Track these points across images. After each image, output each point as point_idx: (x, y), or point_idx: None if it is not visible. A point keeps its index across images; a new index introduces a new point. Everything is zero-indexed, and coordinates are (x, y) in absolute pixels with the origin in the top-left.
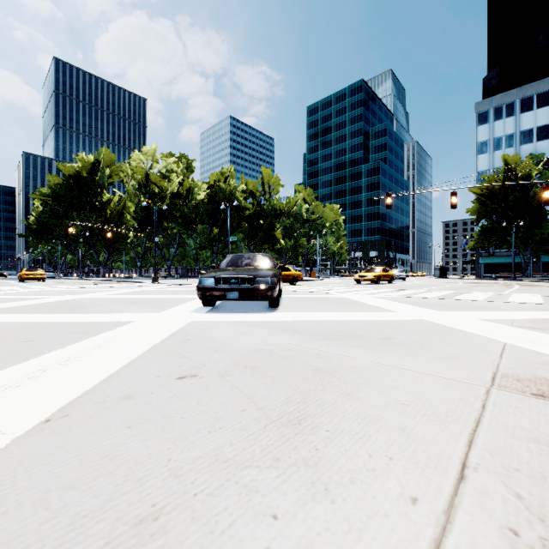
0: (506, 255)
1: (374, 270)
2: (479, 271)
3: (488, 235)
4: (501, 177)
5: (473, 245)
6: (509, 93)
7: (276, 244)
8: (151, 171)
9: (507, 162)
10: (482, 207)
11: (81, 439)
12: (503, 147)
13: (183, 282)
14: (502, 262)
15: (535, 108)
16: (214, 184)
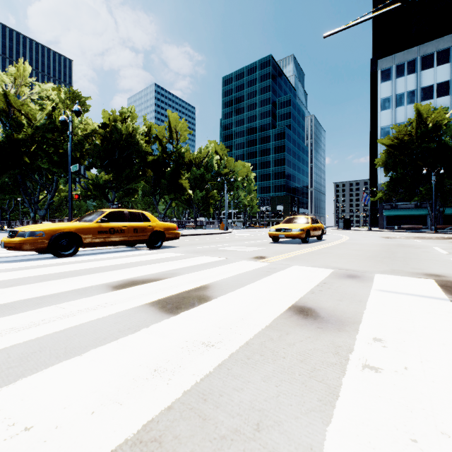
0: (408, 207)
1: (299, 220)
2: (382, 223)
3: (397, 186)
4: (414, 125)
5: (379, 197)
6: (411, 51)
7: (183, 193)
8: (8, 92)
9: (419, 110)
10: (391, 158)
11: None
12: (404, 103)
13: None
14: (405, 214)
15: (435, 65)
16: (107, 121)
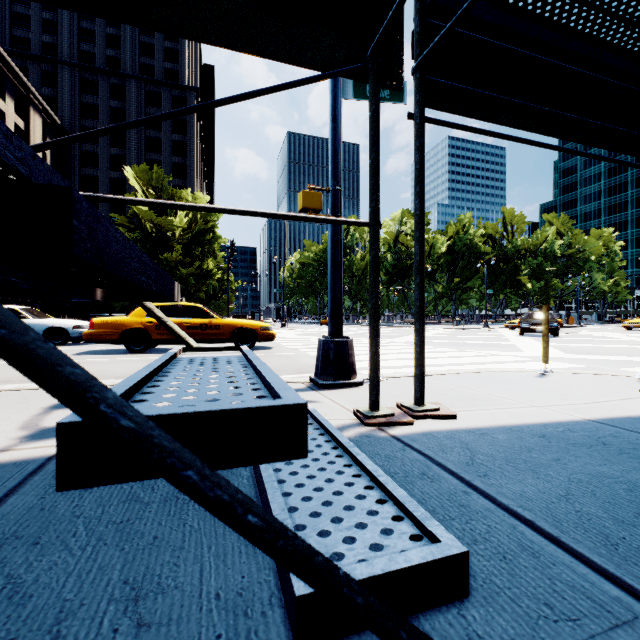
0: None
1: None
2: None
3: None
4: None
5: None
6: None
7: (521, 288)
8: (401, 235)
9: None
10: None
11: None
12: None
13: (445, 327)
14: None
15: None
16: (452, 234)
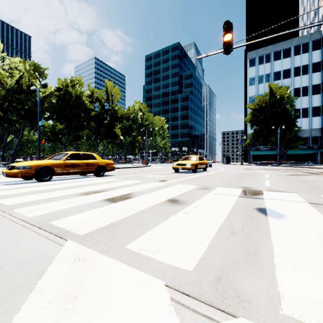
0: (265, 149)
1: (191, 158)
2: (250, 159)
3: (258, 136)
4: (268, 96)
5: (248, 143)
6: (267, 48)
7: (117, 138)
8: None
9: (271, 87)
10: (255, 117)
11: None
12: (263, 82)
13: None
14: (264, 154)
15: (282, 58)
16: (61, 87)
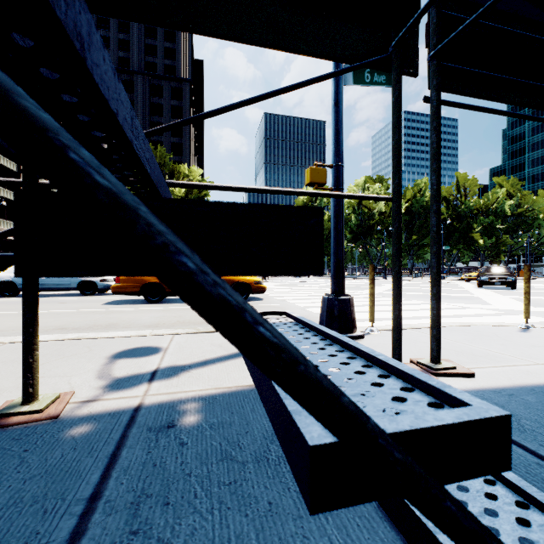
0: None
1: None
2: None
3: None
4: None
5: None
6: None
7: (473, 244)
8: None
9: None
10: None
11: (507, 295)
12: None
13: (404, 279)
14: None
15: None
16: (410, 197)
